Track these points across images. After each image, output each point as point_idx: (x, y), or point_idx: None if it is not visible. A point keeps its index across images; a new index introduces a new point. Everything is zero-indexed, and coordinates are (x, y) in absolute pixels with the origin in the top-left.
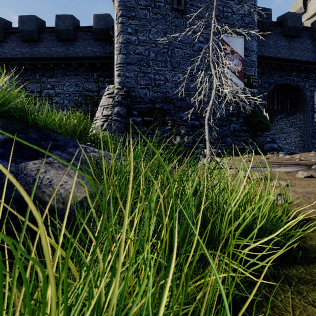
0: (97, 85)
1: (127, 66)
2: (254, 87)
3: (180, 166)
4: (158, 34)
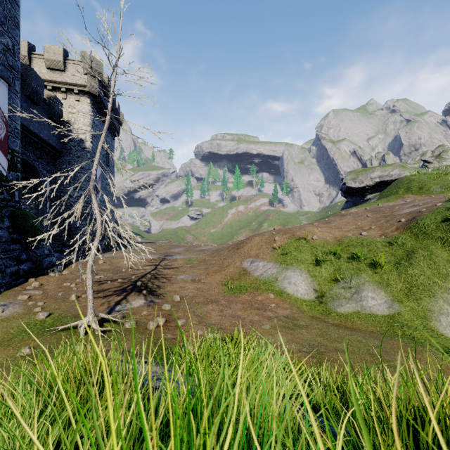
0: None
1: None
2: (19, 170)
3: None
4: None
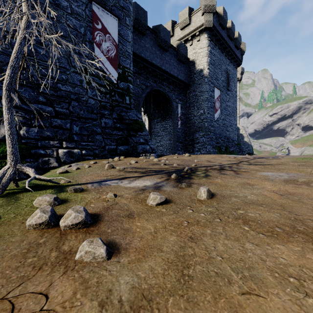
0: None
1: None
2: (129, 81)
3: None
4: None
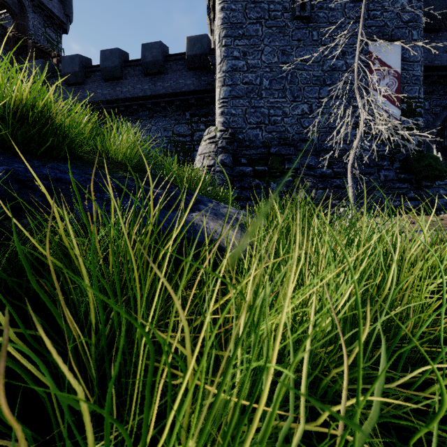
0: (189, 128)
1: (232, 101)
2: (417, 114)
3: None
4: (273, 55)
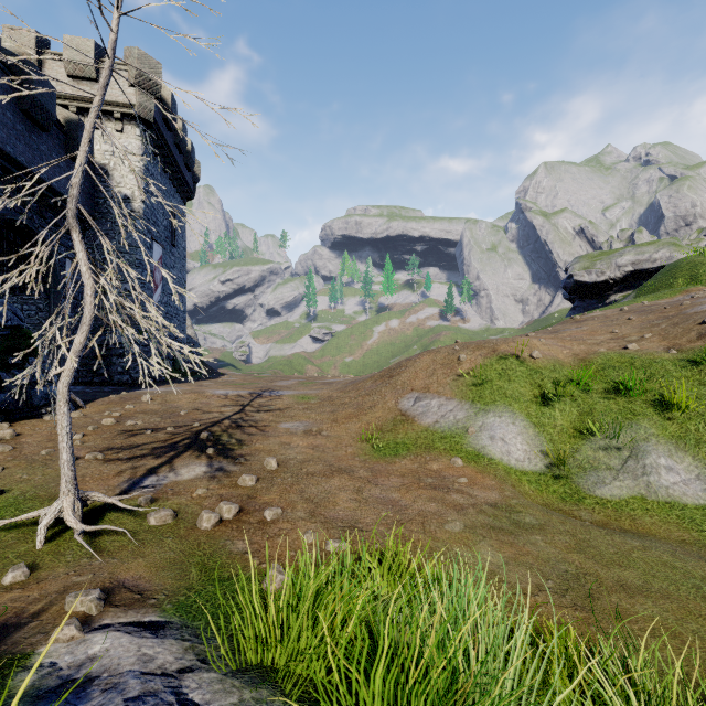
0: None
1: None
2: None
3: None
4: None
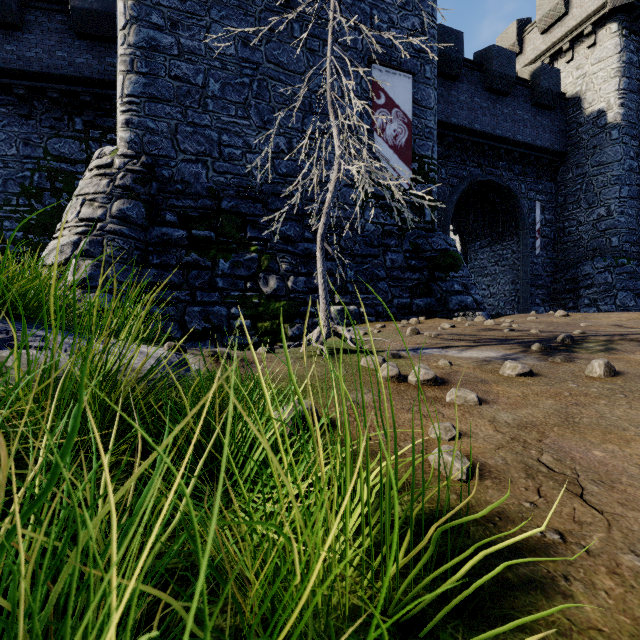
0: (83, 147)
1: (149, 105)
2: (431, 180)
3: (276, 343)
4: (228, 41)
